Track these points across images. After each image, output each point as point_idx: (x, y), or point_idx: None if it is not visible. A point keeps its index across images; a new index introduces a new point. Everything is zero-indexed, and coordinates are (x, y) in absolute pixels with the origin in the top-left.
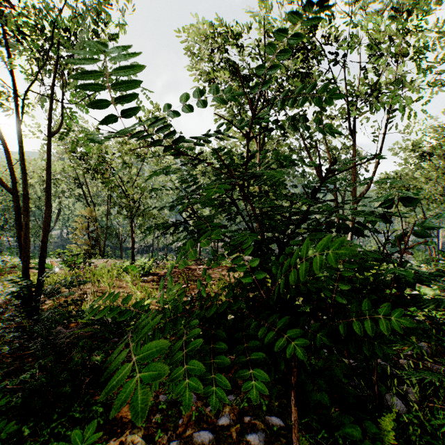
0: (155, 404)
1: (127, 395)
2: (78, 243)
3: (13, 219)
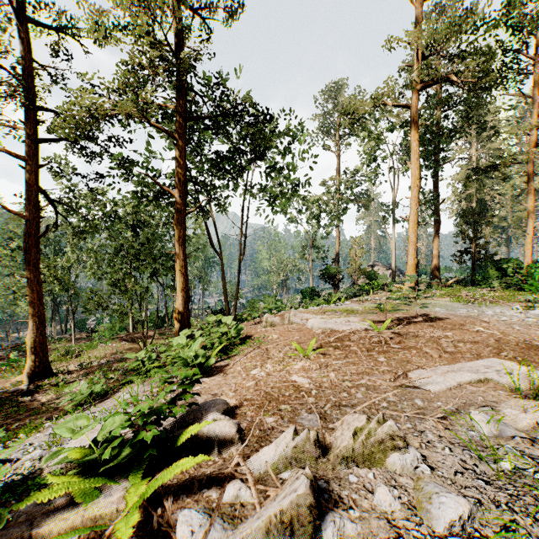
0: None
1: None
2: None
3: None
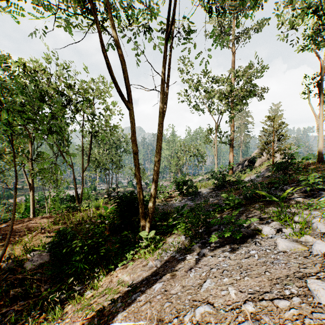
0: None
1: None
2: None
3: None
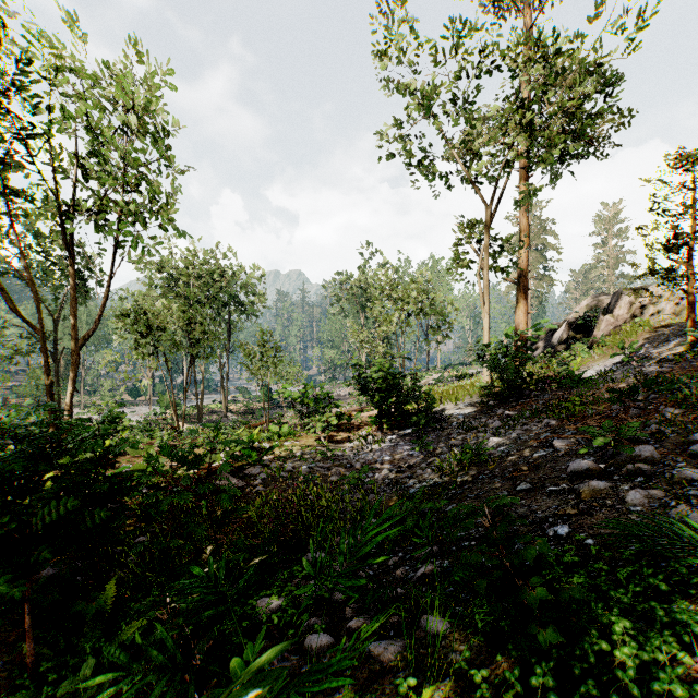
0: None
1: None
2: None
3: None
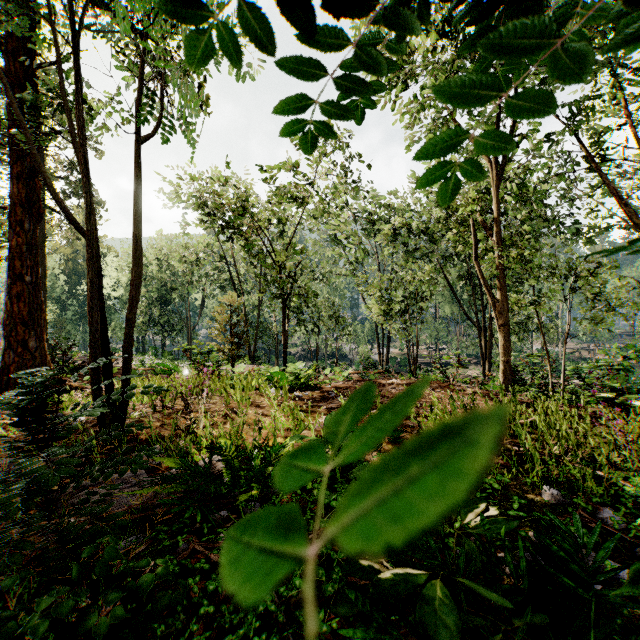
0: None
1: None
2: (218, 340)
3: (157, 312)
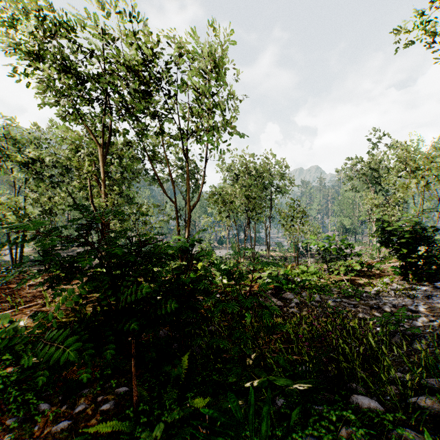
0: (2, 429)
1: (66, 356)
2: None
3: None
